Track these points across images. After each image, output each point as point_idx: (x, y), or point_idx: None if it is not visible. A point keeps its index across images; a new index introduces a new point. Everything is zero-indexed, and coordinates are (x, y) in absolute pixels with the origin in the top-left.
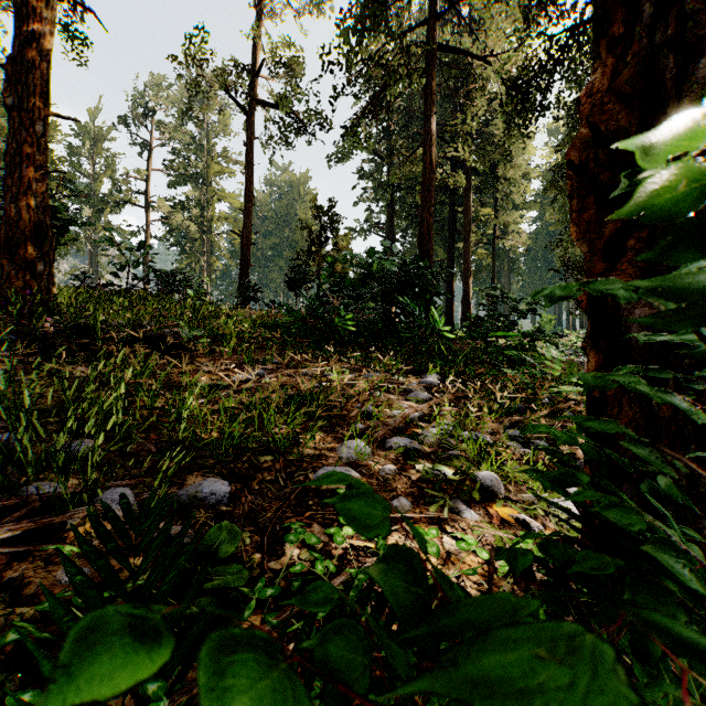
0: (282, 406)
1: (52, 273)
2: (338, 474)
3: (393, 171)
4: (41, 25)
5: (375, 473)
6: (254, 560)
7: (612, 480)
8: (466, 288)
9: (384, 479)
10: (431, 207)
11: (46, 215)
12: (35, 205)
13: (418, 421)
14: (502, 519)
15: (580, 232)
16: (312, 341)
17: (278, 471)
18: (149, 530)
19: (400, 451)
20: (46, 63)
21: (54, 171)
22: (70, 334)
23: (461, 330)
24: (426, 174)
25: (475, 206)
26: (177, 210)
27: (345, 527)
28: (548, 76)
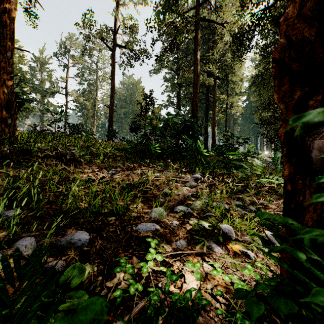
0: (122, 190)
1: (15, 124)
2: (99, 302)
3: (179, 77)
4: (10, 5)
5: (168, 226)
6: (97, 281)
7: (312, 249)
8: (213, 132)
9: (172, 229)
10: (197, 94)
11: (13, 96)
12: (7, 91)
13: (191, 197)
14: (234, 251)
15: (280, 97)
16: (140, 157)
17: (117, 225)
18: (26, 273)
19: (181, 214)
20: (13, 23)
21: (16, 75)
22: (19, 154)
23: (211, 151)
24: (195, 79)
25: (218, 94)
26: (80, 96)
27: (149, 262)
28: (252, 32)
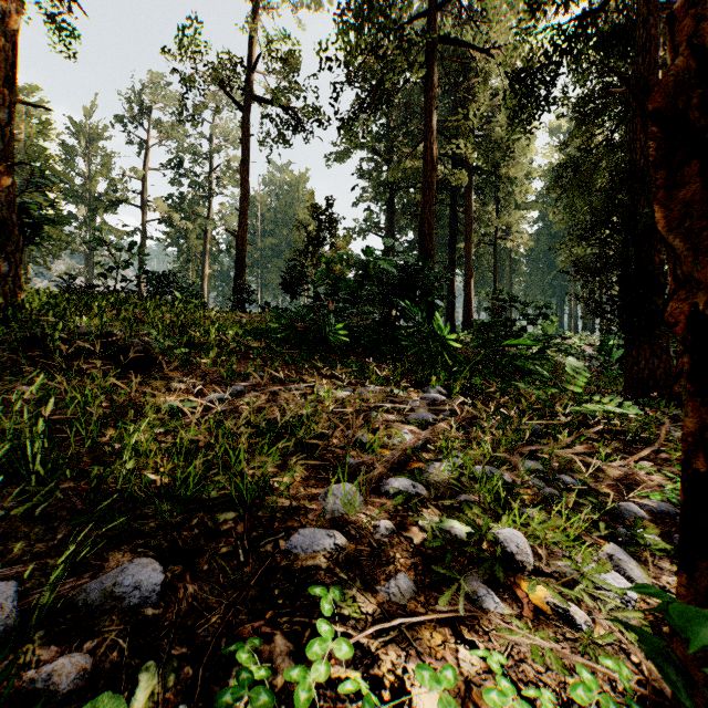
0: (257, 438)
1: (19, 274)
2: None
3: (393, 169)
4: (5, 3)
5: (367, 535)
6: None
7: None
8: (467, 289)
9: (378, 544)
10: (433, 206)
11: (13, 211)
12: None
13: (421, 451)
14: (535, 607)
15: (673, 218)
16: (304, 349)
17: (239, 537)
18: None
19: (400, 501)
20: (12, 44)
21: (20, 163)
22: (17, 346)
23: (463, 332)
24: (427, 172)
25: (477, 206)
26: (173, 209)
27: (315, 664)
28: (555, 69)
